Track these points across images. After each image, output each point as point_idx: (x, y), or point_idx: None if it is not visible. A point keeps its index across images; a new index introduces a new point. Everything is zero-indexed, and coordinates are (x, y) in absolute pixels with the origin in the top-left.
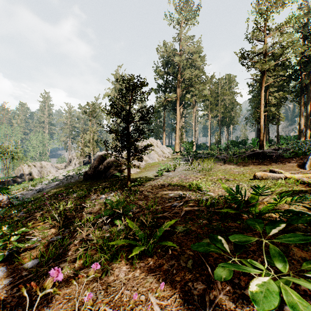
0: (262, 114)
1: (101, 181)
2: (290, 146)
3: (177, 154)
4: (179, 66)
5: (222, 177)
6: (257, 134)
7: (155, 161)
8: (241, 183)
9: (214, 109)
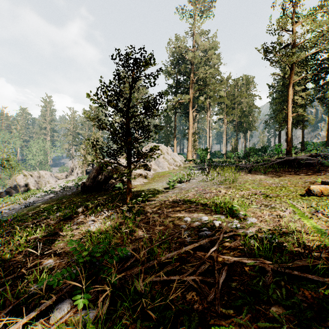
0: (290, 115)
1: (99, 194)
2: (324, 152)
3: (189, 163)
4: (192, 65)
5: (257, 191)
6: (279, 140)
7: (165, 170)
8: (292, 202)
9: (230, 112)
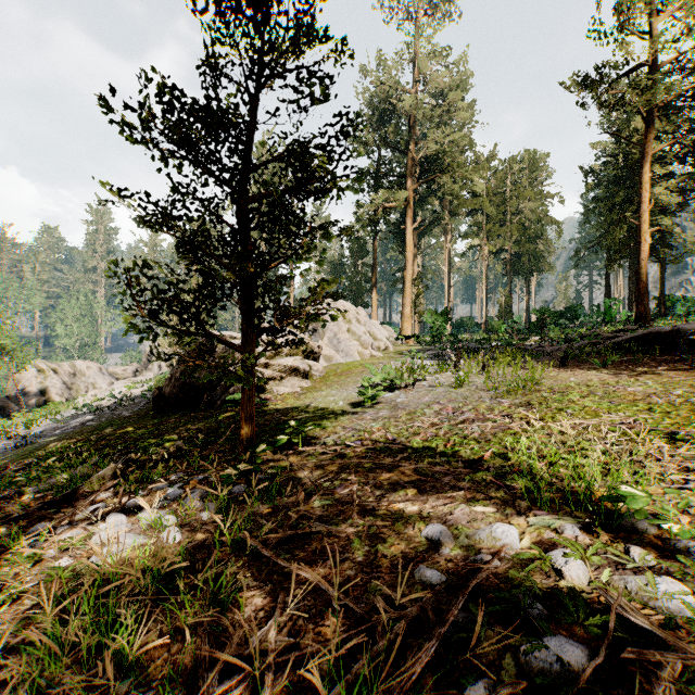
0: (646, 230)
1: (192, 418)
2: None
3: (407, 343)
4: (412, 125)
5: (627, 420)
6: (607, 292)
7: (352, 358)
8: None
9: (496, 232)
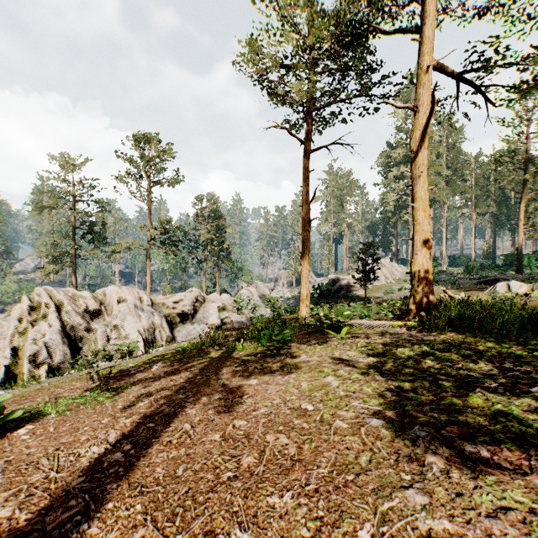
0: (519, 231)
1: (337, 299)
2: None
3: None
4: None
5: None
6: None
7: (382, 283)
8: None
9: (481, 204)
